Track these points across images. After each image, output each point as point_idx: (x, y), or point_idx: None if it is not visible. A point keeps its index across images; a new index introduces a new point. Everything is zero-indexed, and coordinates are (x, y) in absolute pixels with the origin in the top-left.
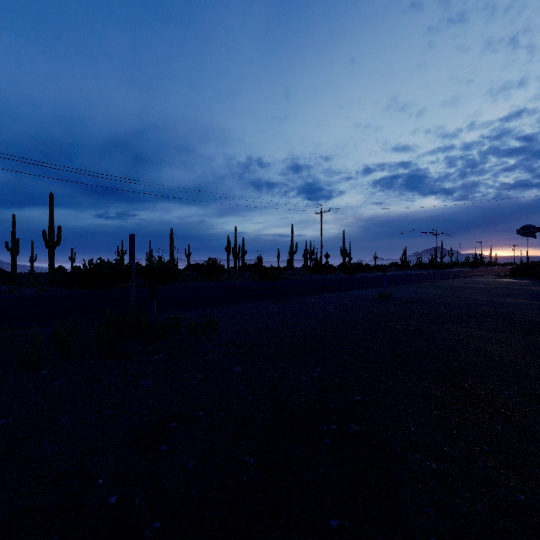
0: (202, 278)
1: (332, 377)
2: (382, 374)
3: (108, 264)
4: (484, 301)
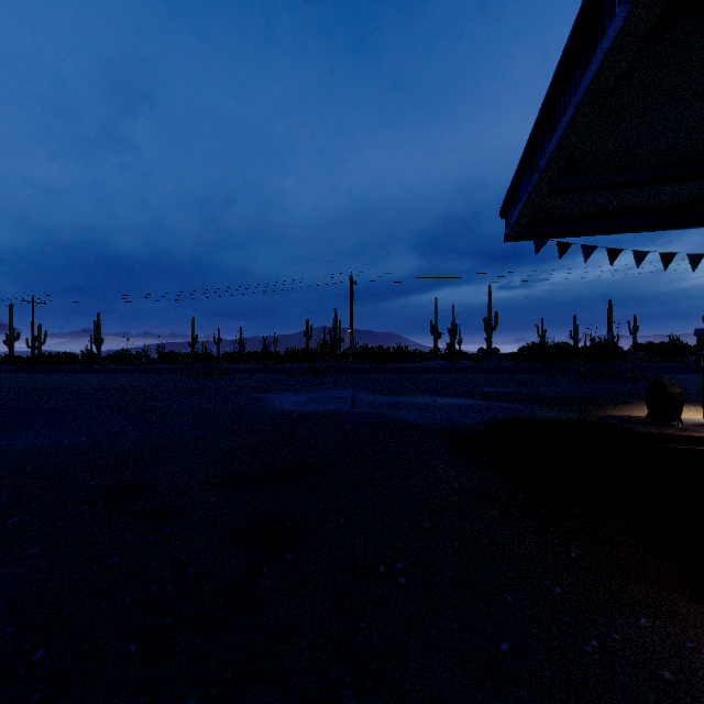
0: (656, 359)
1: None
2: None
3: (557, 346)
4: None
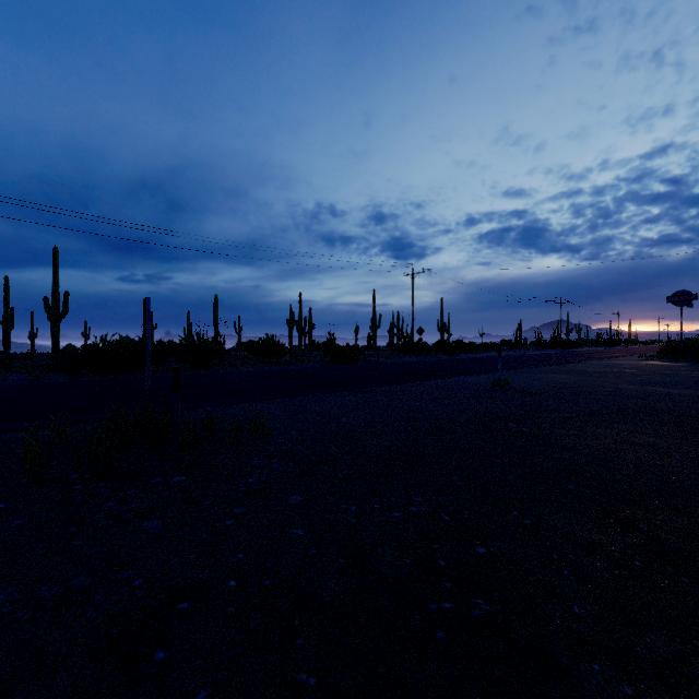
0: (256, 360)
1: (438, 512)
2: (513, 505)
3: (128, 342)
4: (635, 392)
